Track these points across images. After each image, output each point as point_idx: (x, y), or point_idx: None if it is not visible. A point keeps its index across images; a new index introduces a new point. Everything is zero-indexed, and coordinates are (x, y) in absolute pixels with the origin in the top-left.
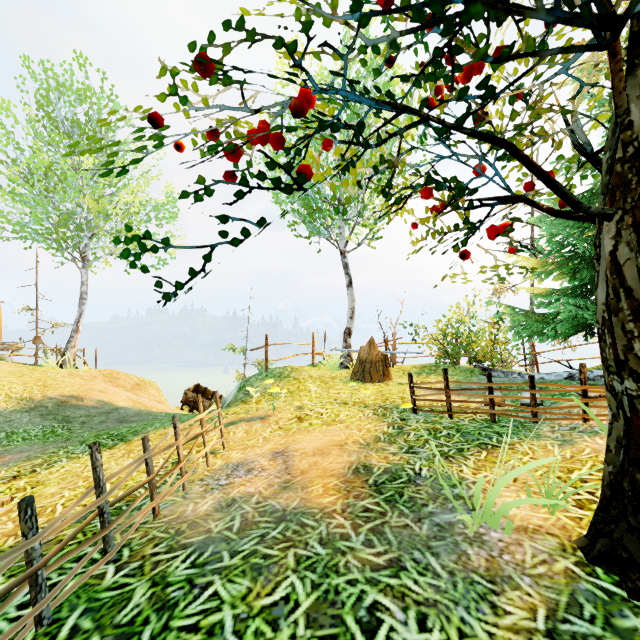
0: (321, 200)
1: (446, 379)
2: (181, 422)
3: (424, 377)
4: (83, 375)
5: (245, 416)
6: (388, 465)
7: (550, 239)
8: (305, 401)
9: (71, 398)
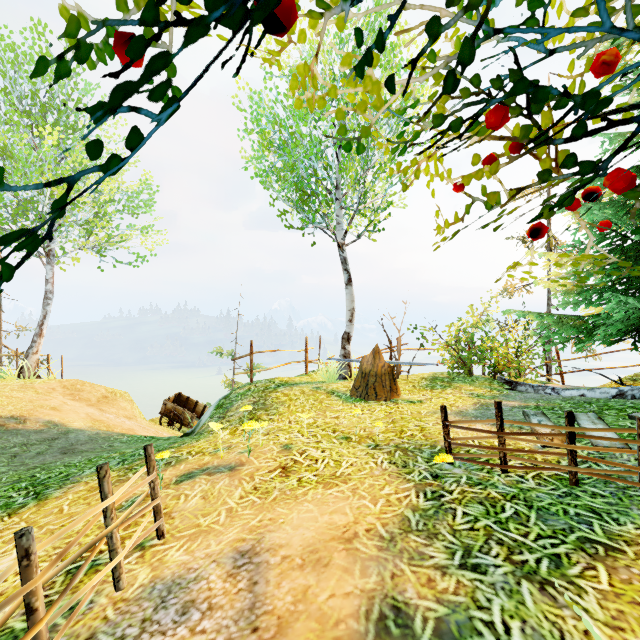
0: (315, 182)
1: (499, 417)
2: (129, 462)
3: (438, 392)
4: (38, 387)
5: (210, 462)
6: (440, 609)
7: (592, 227)
8: (294, 433)
9: (10, 420)
